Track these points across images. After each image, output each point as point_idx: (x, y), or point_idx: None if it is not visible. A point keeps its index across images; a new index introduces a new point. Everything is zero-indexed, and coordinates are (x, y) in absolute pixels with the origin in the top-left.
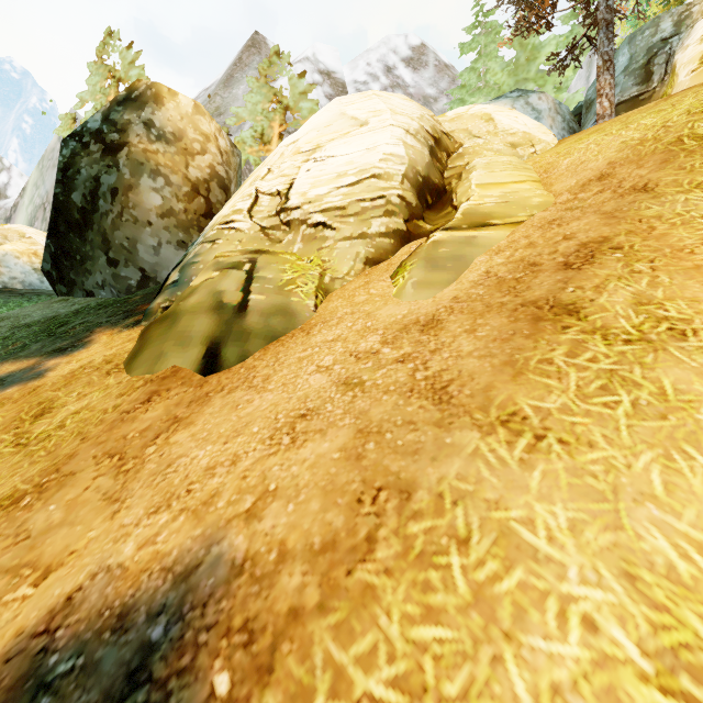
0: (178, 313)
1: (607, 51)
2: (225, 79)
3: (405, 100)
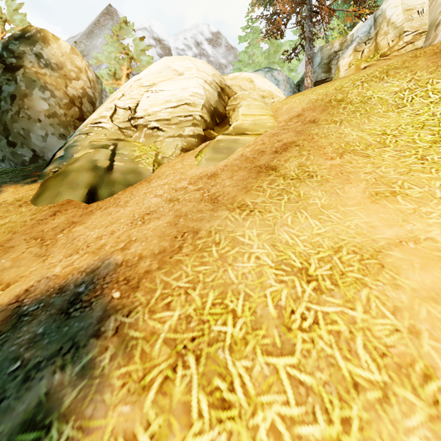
0: (67, 172)
1: (310, 53)
2: (87, 33)
3: (205, 64)
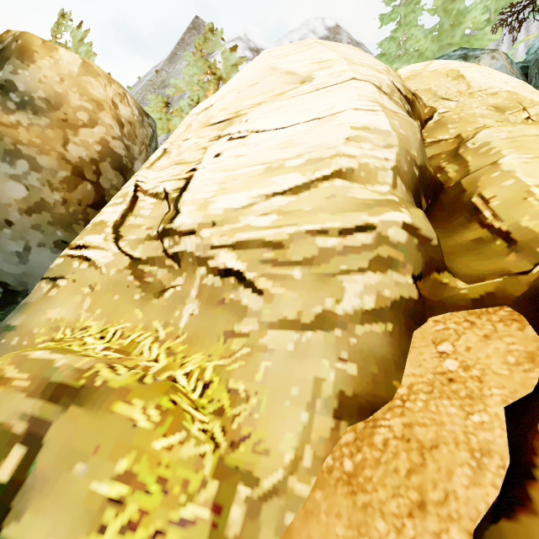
0: None
1: None
2: (170, 57)
3: (357, 50)
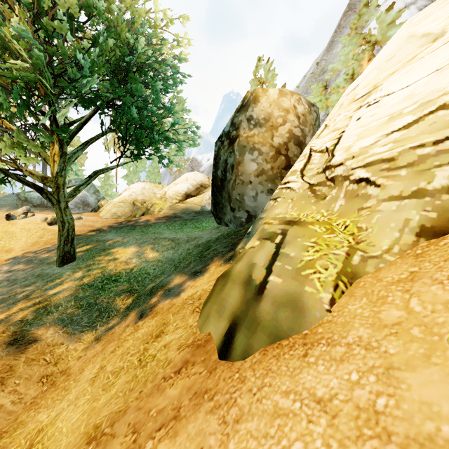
0: (229, 276)
1: None
2: (328, 46)
3: None
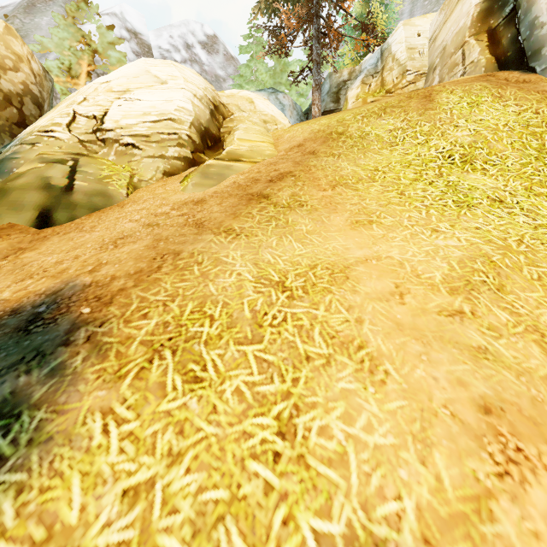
0: (7, 189)
1: (317, 79)
2: (26, 5)
3: (195, 74)
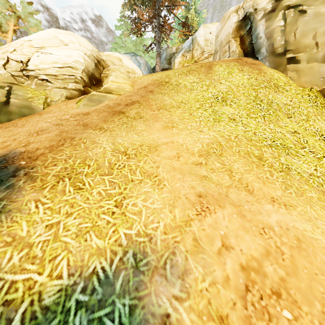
0: None
1: (158, 50)
2: None
3: (86, 41)
